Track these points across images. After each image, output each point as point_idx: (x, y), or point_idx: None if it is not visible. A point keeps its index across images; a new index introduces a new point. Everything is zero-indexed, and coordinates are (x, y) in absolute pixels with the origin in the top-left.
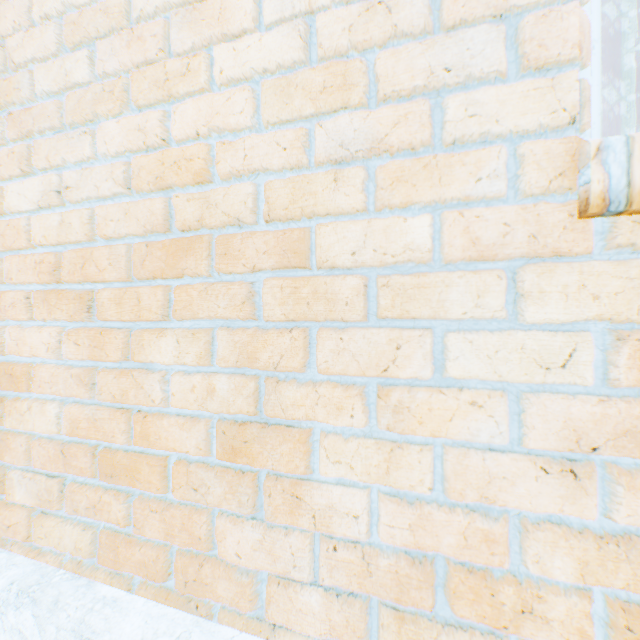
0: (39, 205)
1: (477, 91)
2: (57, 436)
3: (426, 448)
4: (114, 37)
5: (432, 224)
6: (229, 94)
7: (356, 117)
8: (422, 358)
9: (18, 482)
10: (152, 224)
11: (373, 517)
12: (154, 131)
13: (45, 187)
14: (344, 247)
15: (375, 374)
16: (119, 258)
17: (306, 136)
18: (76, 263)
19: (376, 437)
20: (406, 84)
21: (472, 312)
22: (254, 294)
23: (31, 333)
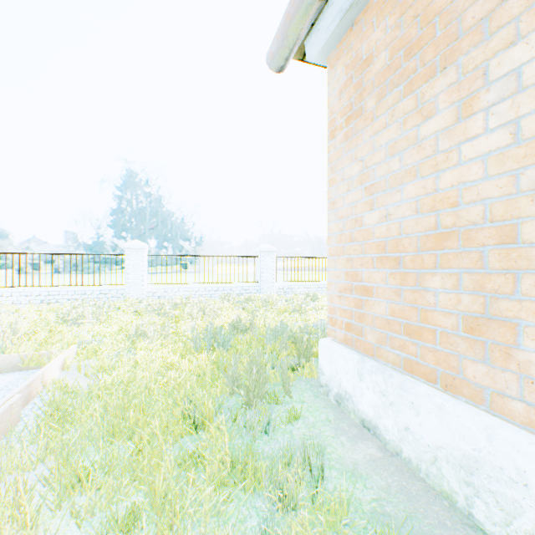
0: (377, 222)
1: None
2: (383, 316)
3: None
4: (410, 150)
5: None
6: (468, 166)
7: None
8: None
9: (368, 332)
10: (428, 227)
11: None
12: (429, 187)
13: (379, 215)
14: None
15: None
16: (412, 242)
17: (513, 179)
18: (393, 245)
19: None
20: None
21: None
22: (482, 257)
23: (374, 274)
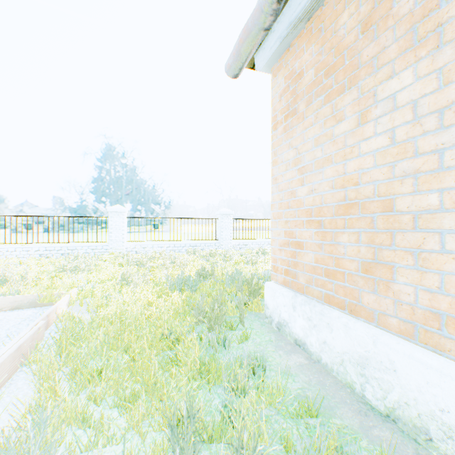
0: (306, 195)
1: (454, 150)
2: (310, 263)
3: (436, 274)
4: (328, 143)
5: (439, 196)
6: (364, 158)
7: (408, 162)
8: (433, 242)
9: (300, 276)
10: (340, 199)
11: (417, 298)
12: (340, 171)
13: (308, 189)
14: (404, 205)
15: (415, 247)
16: (330, 210)
17: (391, 168)
18: (317, 212)
19: (418, 269)
20: (427, 150)
21: (453, 227)
22: (373, 221)
23: (304, 232)
